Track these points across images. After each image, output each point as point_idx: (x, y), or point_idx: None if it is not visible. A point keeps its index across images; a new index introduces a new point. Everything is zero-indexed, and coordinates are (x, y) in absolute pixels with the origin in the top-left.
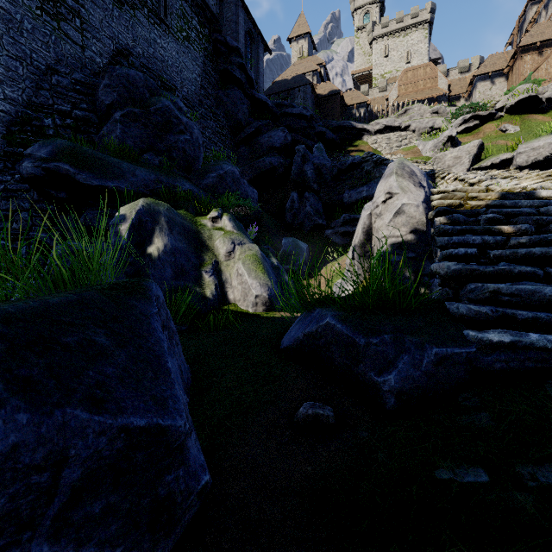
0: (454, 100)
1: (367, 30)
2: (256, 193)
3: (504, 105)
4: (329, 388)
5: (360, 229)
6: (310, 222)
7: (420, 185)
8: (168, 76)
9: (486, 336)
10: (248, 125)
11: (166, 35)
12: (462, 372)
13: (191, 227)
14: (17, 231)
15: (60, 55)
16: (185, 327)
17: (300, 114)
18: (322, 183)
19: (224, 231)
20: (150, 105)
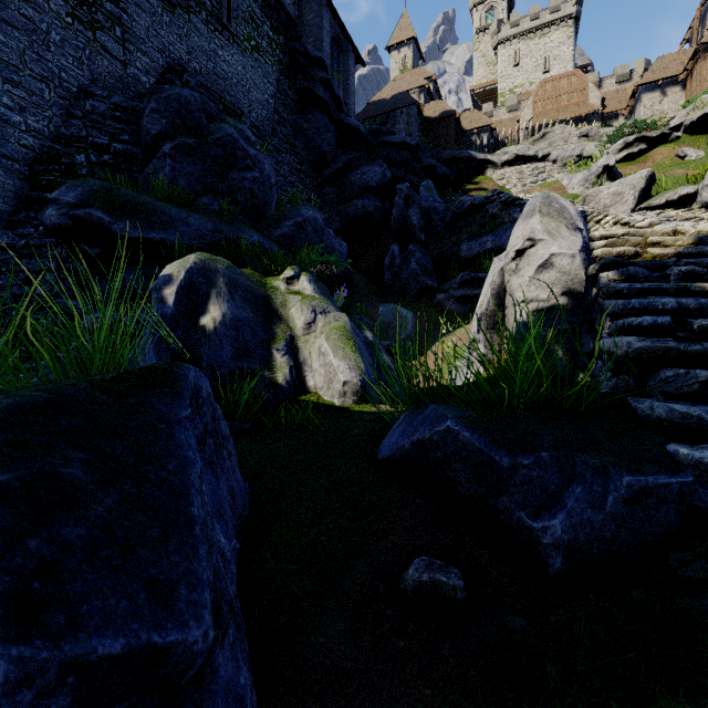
0: (610, 119)
1: (491, 32)
2: (345, 246)
3: (682, 122)
4: (451, 529)
5: (489, 291)
6: (417, 283)
7: (575, 227)
8: (232, 98)
9: (707, 456)
10: (335, 159)
11: (229, 45)
12: (672, 514)
13: (259, 290)
14: (41, 298)
15: (96, 74)
16: (247, 425)
17: (403, 143)
18: (431, 232)
19: (302, 296)
20: (208, 134)
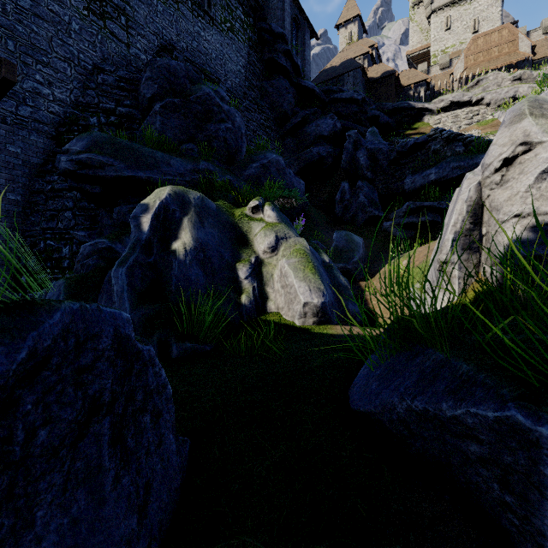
0: (540, 64)
1: (425, 4)
2: (303, 184)
3: None
4: None
5: (464, 208)
6: (365, 213)
7: None
8: (212, 69)
9: None
10: (294, 115)
11: (209, 28)
12: None
13: (227, 219)
14: (62, 231)
15: (106, 54)
16: (209, 346)
17: (350, 98)
18: (377, 170)
19: (266, 223)
20: (190, 94)
